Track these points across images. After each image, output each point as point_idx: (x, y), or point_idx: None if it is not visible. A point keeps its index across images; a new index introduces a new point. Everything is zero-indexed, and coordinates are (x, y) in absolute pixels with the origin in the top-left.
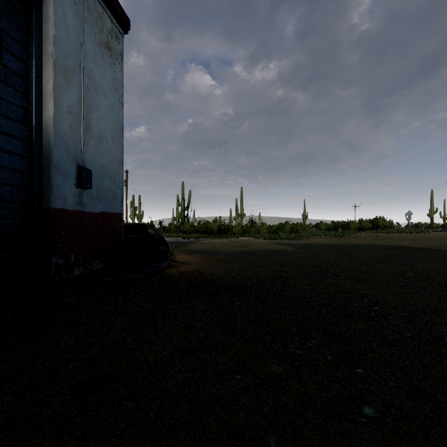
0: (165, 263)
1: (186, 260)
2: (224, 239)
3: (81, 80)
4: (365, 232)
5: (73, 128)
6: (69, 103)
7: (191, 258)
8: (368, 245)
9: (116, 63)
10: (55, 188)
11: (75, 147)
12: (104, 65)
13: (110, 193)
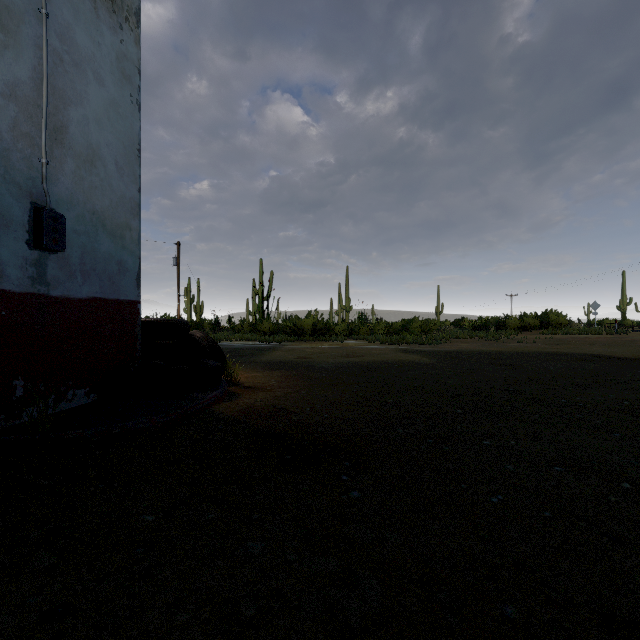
0: (215, 392)
1: (257, 383)
2: (322, 343)
3: (42, 39)
4: (530, 332)
5: (22, 129)
6: (11, 78)
7: (267, 378)
8: (544, 353)
9: (125, 27)
10: None
11: (26, 168)
12: (98, 24)
13: (111, 262)
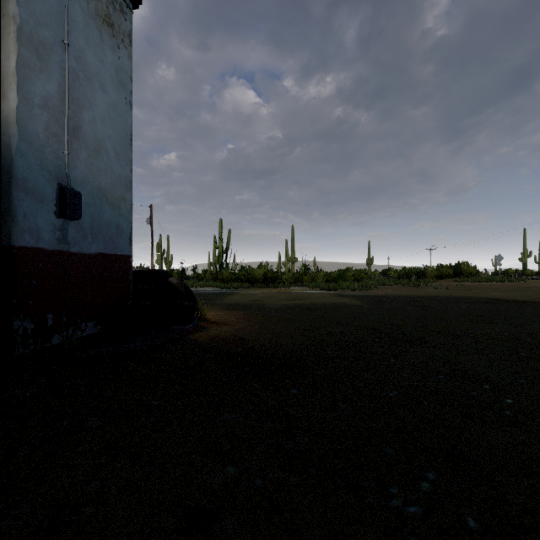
0: (190, 325)
1: (221, 319)
2: (271, 289)
3: (65, 62)
4: (445, 280)
5: (52, 130)
6: (44, 93)
7: (228, 316)
8: (453, 297)
9: (121, 46)
10: (20, 216)
11: (54, 158)
12: (102, 46)
13: (111, 226)
